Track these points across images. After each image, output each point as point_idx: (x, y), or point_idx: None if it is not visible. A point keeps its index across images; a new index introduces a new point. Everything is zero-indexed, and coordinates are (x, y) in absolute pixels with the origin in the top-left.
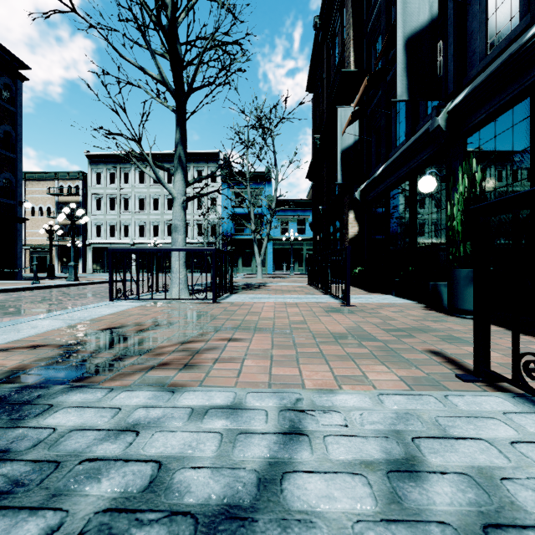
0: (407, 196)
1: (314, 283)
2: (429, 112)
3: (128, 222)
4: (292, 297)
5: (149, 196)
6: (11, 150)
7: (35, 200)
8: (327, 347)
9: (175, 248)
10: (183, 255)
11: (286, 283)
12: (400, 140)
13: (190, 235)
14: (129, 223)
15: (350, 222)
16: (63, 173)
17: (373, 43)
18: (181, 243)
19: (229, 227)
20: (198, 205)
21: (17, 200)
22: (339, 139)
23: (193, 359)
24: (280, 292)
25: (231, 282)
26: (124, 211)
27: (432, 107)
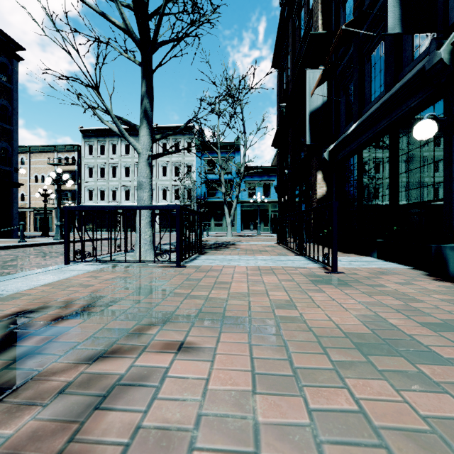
0: (385, 151)
1: (284, 243)
2: (416, 56)
3: (115, 188)
4: (264, 259)
5: (133, 164)
6: (8, 122)
7: (38, 169)
8: (358, 380)
9: (136, 206)
10: (148, 214)
11: (255, 242)
12: (376, 93)
13: (168, 198)
14: (117, 188)
15: (318, 183)
16: (61, 146)
17: (342, 3)
18: (146, 201)
19: (202, 191)
20: (176, 172)
21: (13, 166)
22: (308, 101)
23: (80, 433)
24: (250, 253)
25: (199, 242)
26: (112, 178)
27: (430, 40)
